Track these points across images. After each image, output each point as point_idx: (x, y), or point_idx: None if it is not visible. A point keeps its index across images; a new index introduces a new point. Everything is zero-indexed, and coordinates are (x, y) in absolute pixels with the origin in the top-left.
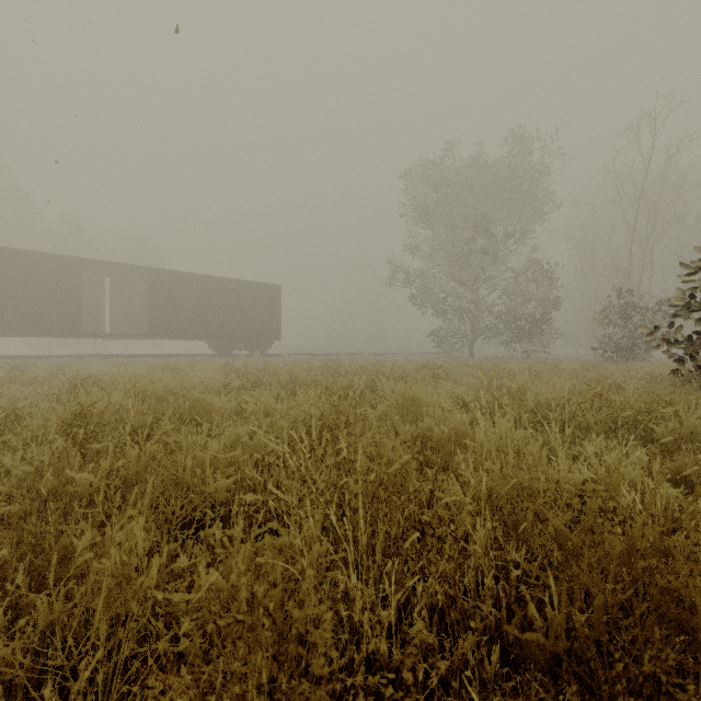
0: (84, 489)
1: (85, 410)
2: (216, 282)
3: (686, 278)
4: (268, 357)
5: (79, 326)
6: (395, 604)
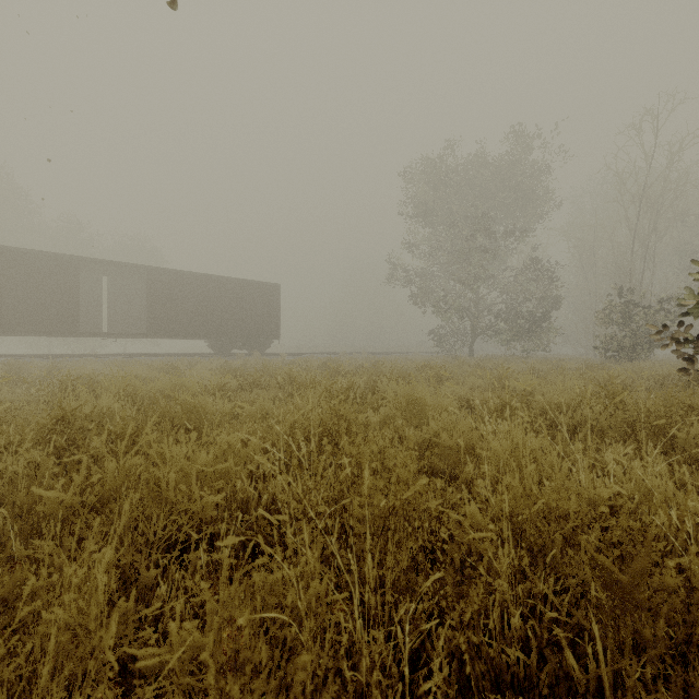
0: (54, 508)
1: (68, 414)
2: (215, 280)
3: (698, 275)
4: (267, 356)
5: (76, 325)
6: (408, 649)
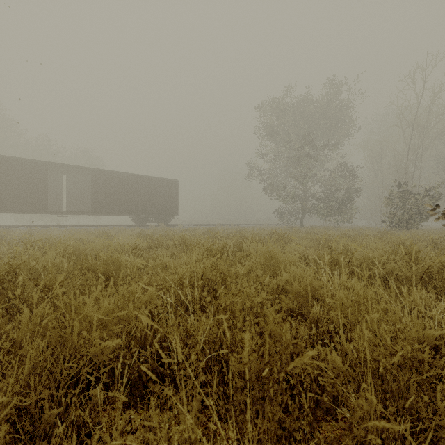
0: None
1: (14, 268)
2: (135, 177)
3: None
4: (170, 226)
5: (45, 206)
6: None
